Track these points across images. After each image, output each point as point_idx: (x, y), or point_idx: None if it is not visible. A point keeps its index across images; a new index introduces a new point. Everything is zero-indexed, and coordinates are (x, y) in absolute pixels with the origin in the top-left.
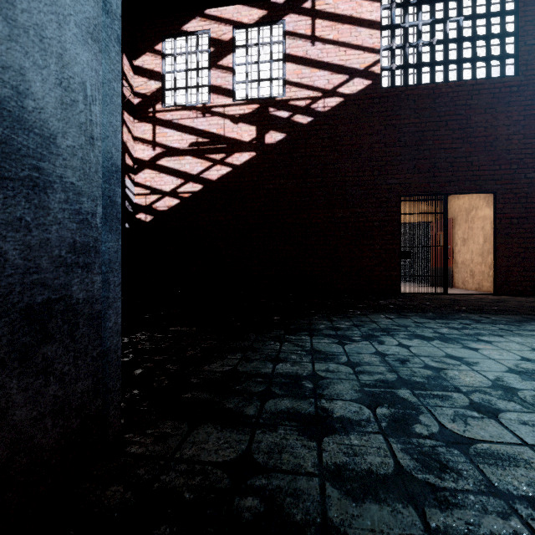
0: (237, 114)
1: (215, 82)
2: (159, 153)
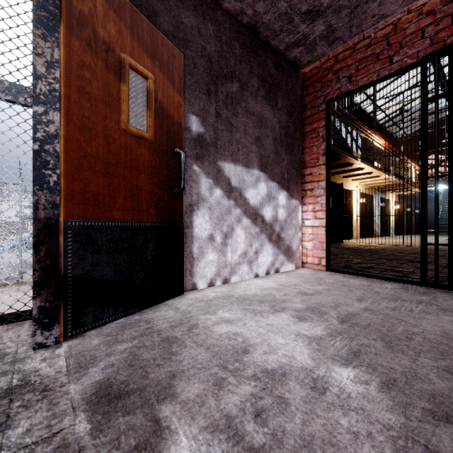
0: None
1: None
2: None
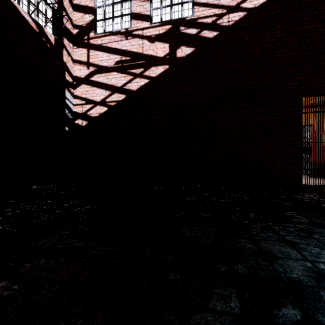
0: (153, 35)
1: (135, 10)
2: (92, 71)
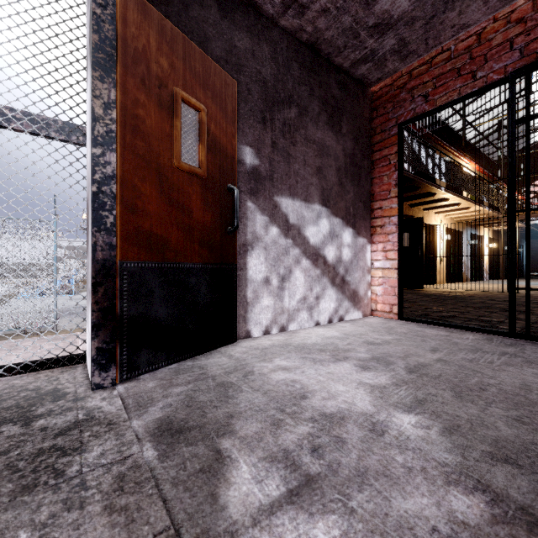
0: None
1: None
2: None
